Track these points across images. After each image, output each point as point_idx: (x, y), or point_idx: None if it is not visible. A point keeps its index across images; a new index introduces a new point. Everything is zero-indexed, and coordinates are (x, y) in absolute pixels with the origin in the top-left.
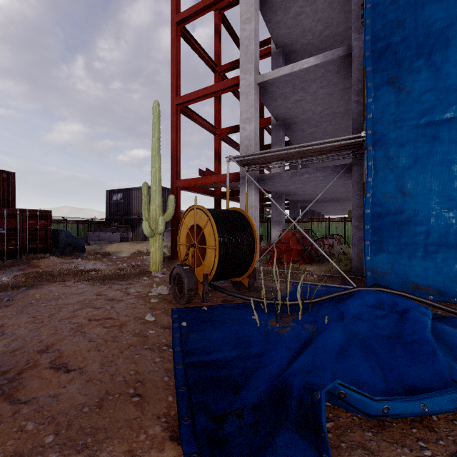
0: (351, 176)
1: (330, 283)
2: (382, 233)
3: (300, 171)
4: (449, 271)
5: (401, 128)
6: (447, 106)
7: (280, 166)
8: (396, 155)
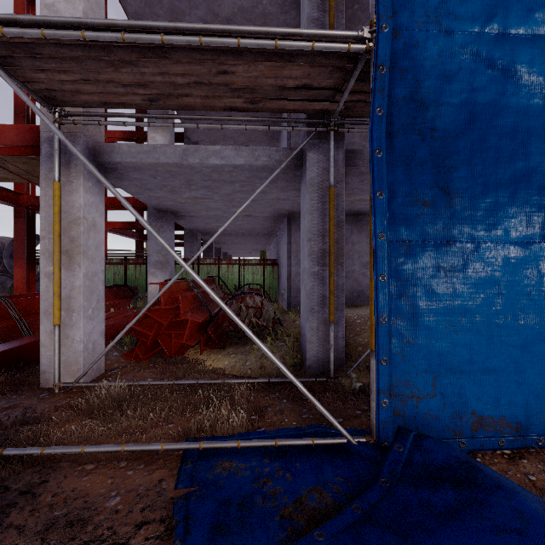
0: (296, 181)
1: (277, 415)
2: (411, 295)
3: (202, 148)
4: (532, 378)
5: (449, 36)
6: (529, 7)
7: (154, 123)
8: (439, 99)
